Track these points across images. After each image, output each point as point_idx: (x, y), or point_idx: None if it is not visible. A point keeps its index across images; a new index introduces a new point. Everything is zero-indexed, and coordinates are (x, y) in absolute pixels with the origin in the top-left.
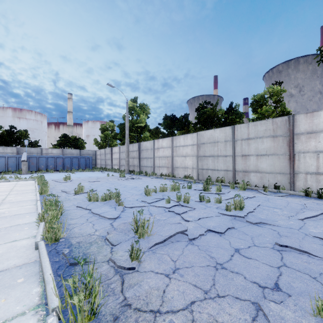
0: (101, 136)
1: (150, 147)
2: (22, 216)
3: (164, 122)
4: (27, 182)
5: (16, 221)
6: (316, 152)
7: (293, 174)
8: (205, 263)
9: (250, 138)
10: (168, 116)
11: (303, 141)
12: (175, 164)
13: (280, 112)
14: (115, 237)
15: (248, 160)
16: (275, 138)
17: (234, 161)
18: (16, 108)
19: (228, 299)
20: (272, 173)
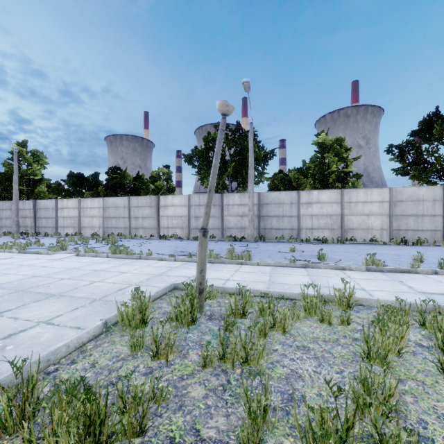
0: None
1: (51, 206)
2: None
3: (69, 180)
4: None
5: None
6: (167, 216)
7: (159, 229)
8: None
9: (139, 206)
10: (74, 174)
11: (163, 210)
12: (82, 224)
13: (169, 187)
14: None
15: (138, 220)
16: (151, 207)
17: (130, 221)
18: None
19: None
20: (150, 228)
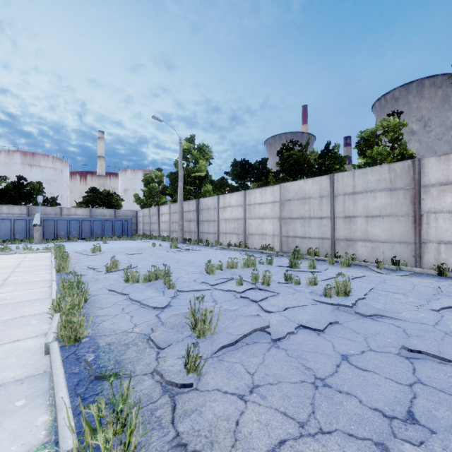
0: (144, 190)
1: (212, 206)
2: (30, 304)
3: (232, 170)
4: (39, 255)
5: (20, 311)
6: None
7: (419, 244)
8: (297, 377)
9: (357, 192)
10: (238, 161)
11: (434, 196)
12: (248, 229)
13: (398, 155)
14: (163, 336)
15: (353, 223)
16: (393, 191)
17: (334, 225)
18: (26, 151)
19: (338, 436)
20: (389, 242)
